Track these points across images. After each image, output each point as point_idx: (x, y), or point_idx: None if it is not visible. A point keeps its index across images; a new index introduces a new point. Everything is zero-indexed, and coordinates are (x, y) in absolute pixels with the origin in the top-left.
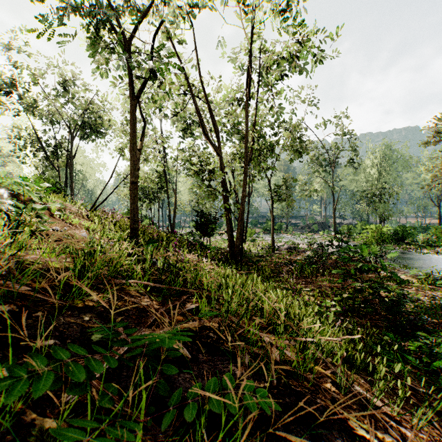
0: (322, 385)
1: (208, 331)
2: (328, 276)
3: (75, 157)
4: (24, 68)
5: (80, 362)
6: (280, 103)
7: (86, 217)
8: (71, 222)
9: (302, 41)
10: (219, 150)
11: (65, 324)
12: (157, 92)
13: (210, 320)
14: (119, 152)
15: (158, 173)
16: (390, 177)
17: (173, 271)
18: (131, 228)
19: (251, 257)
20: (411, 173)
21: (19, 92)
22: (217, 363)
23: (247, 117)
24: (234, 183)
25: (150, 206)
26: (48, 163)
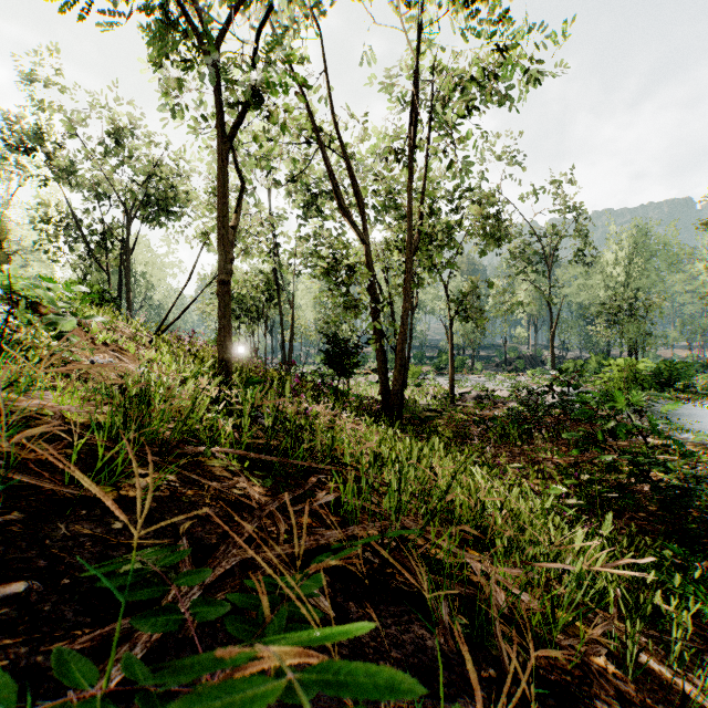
0: (588, 659)
1: (362, 549)
2: (548, 444)
3: (135, 253)
4: (54, 110)
5: (80, 641)
6: (467, 156)
7: (149, 344)
8: (123, 352)
9: (506, 48)
10: (364, 235)
11: (68, 540)
12: (264, 128)
13: (366, 525)
14: (202, 240)
15: (265, 276)
16: (646, 280)
17: (292, 432)
18: (219, 359)
19: (416, 412)
20: (681, 274)
21: (47, 148)
22: (388, 623)
23: (412, 178)
24: (389, 289)
25: (252, 328)
26: (92, 261)
